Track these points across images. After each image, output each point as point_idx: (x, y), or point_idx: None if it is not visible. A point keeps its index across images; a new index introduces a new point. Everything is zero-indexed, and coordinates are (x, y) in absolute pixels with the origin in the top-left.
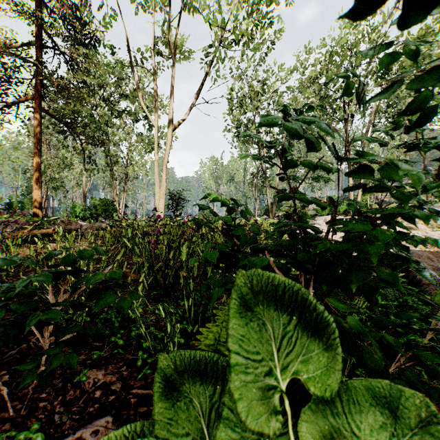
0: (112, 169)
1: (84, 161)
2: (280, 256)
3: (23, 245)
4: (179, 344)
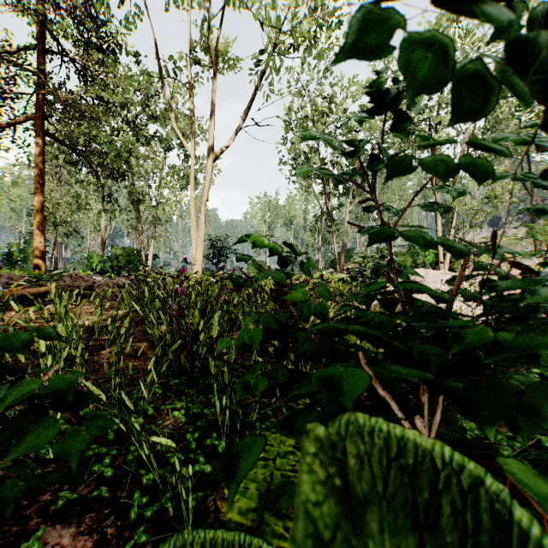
0: (138, 210)
1: (102, 200)
2: (373, 342)
3: (13, 308)
4: (204, 471)
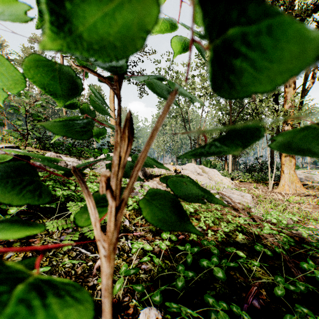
0: None
1: None
2: None
3: None
4: None
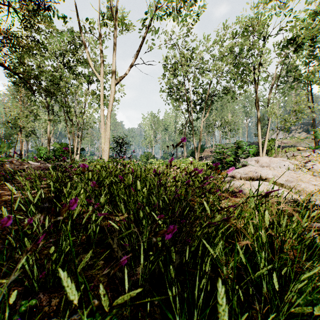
0: (72, 120)
1: (48, 114)
2: None
3: None
4: None
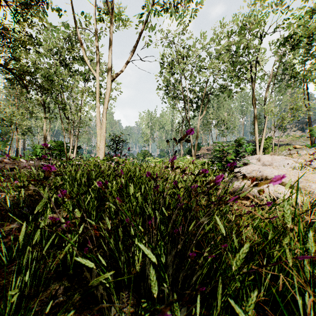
0: (68, 118)
1: (44, 111)
2: None
3: None
4: None
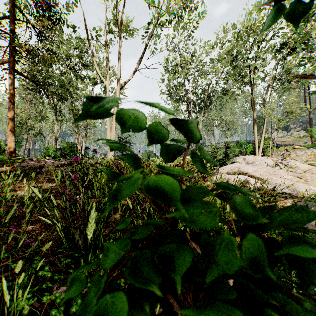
0: None
1: (55, 114)
2: None
3: None
4: None
